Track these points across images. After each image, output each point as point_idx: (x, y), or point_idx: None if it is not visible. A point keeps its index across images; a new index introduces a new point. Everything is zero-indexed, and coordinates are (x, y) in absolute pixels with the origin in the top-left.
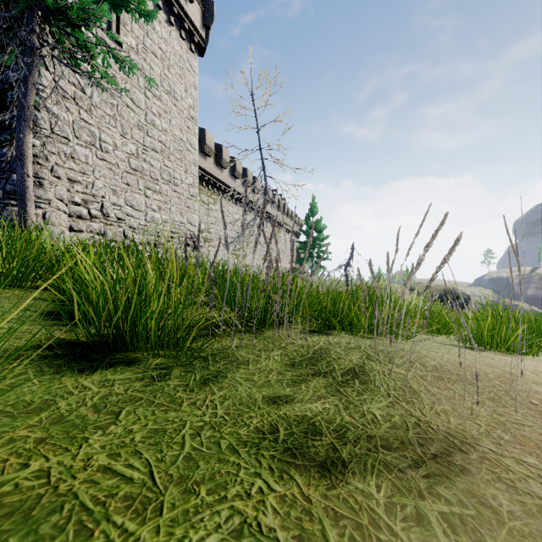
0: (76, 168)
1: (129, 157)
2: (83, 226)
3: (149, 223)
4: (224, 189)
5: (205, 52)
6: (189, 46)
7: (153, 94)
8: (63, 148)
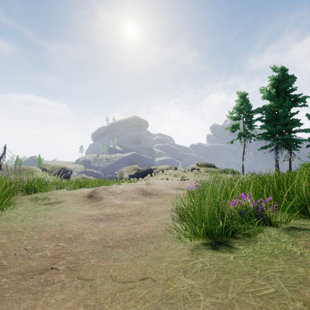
0: None
1: None
2: None
3: None
4: None
5: None
6: None
7: None
8: None
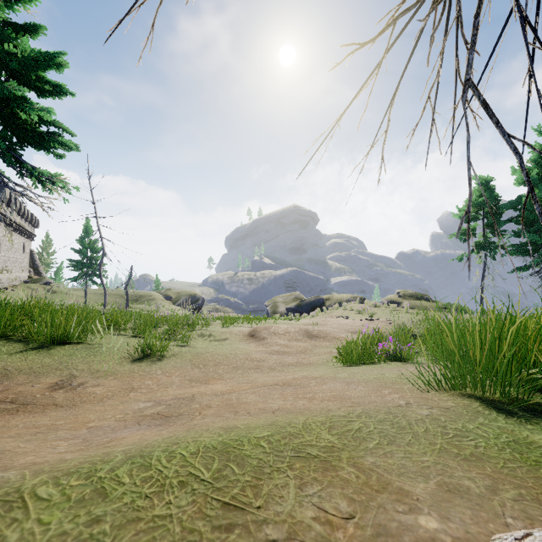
0: None
1: None
2: None
3: None
4: None
5: None
6: None
7: None
8: None
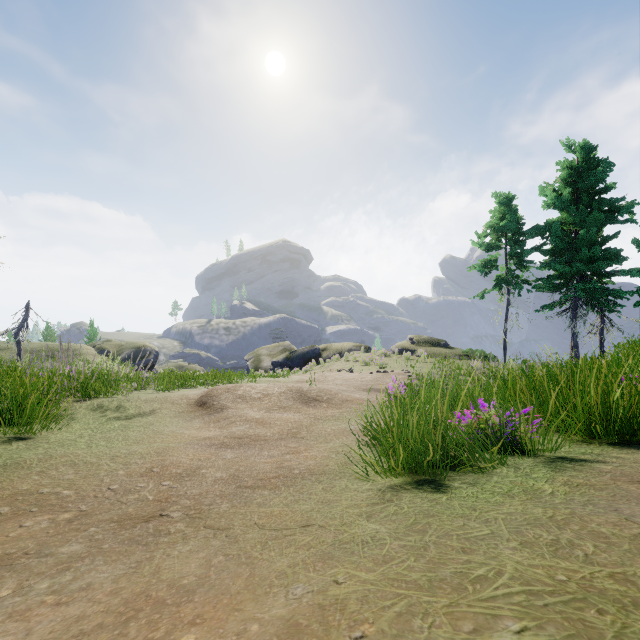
0: None
1: None
2: None
3: None
4: None
5: None
6: None
7: None
8: None
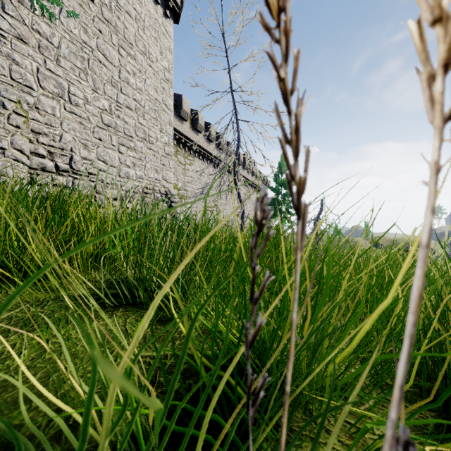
0: (41, 120)
1: (101, 113)
2: (47, 179)
3: (123, 179)
4: (200, 151)
5: (180, 18)
6: (164, 11)
7: (127, 53)
8: (25, 97)
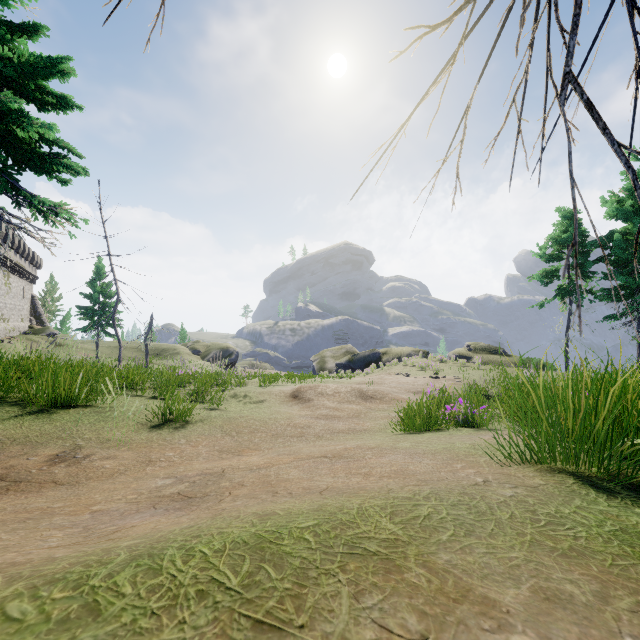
0: None
1: None
2: None
3: None
4: None
5: None
6: None
7: None
8: None
